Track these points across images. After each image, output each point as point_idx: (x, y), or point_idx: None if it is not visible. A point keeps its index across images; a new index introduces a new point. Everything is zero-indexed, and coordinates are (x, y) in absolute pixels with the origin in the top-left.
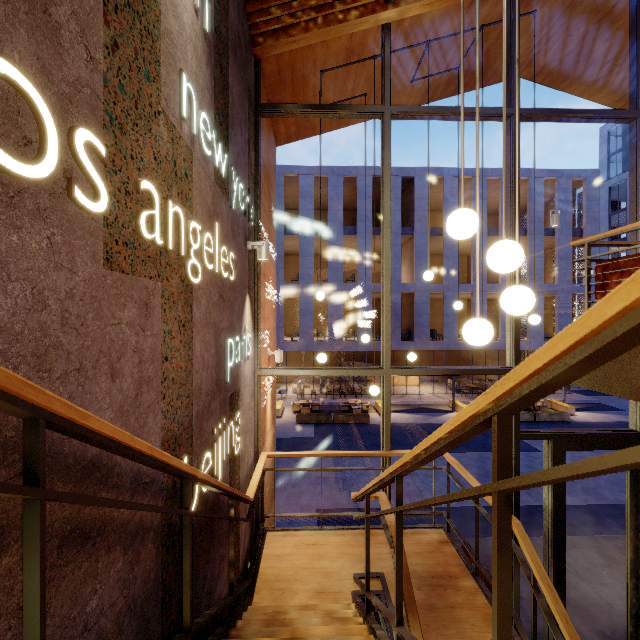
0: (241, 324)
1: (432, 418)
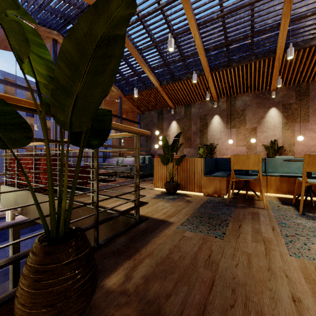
0: None
1: (2, 223)
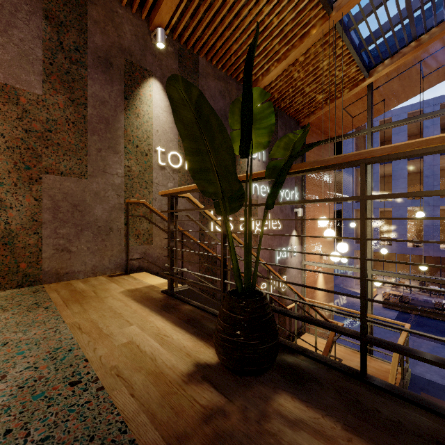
0: (288, 243)
1: None
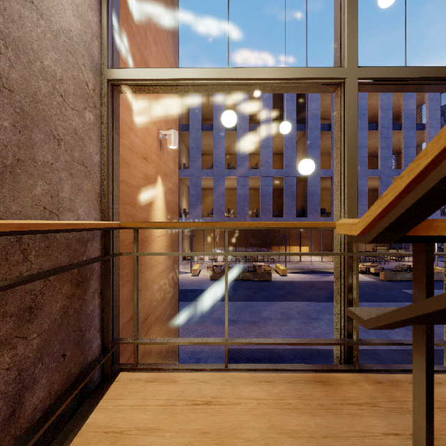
0: None
1: (325, 277)
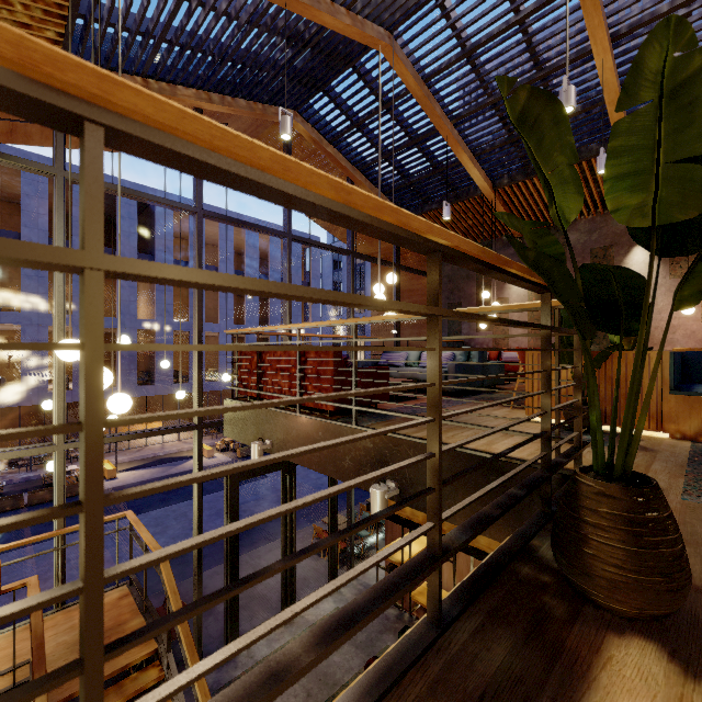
0: None
1: (173, 468)
